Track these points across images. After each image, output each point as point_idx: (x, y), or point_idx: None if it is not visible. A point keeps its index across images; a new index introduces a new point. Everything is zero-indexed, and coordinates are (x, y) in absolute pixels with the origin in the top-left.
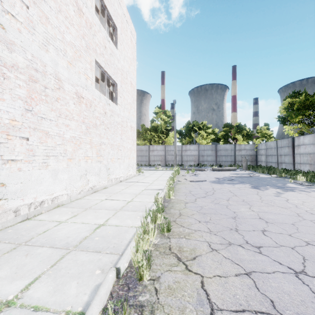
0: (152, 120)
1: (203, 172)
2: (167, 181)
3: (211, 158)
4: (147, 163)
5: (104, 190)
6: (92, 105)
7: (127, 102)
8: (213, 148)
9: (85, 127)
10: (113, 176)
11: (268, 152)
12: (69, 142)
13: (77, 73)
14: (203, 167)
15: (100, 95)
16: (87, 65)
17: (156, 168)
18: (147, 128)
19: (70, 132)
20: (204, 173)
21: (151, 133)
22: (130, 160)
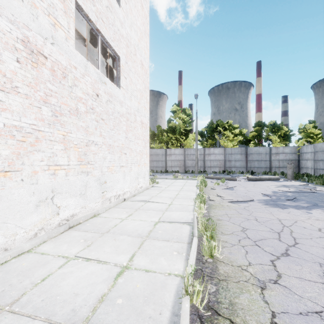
0: (169, 120)
1: (236, 183)
2: (192, 199)
3: (241, 163)
4: (164, 169)
5: (90, 221)
6: (69, 76)
7: (135, 88)
8: (242, 151)
9: (50, 111)
10: (112, 194)
11: (319, 156)
12: (0, 137)
13: (26, 3)
14: (232, 175)
15: (86, 63)
16: (55, 1)
17: (174, 176)
18: (164, 130)
19: (4, 117)
20: (239, 183)
21: (168, 134)
22: (141, 168)
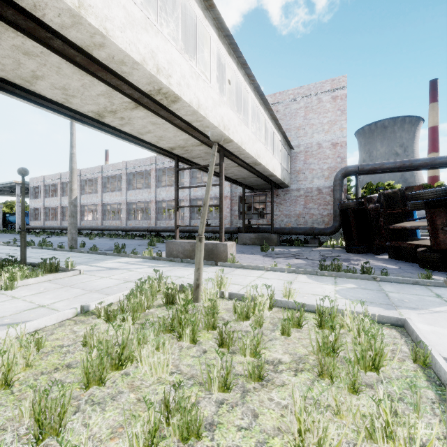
0: None
1: None
2: None
3: None
4: None
5: None
6: None
7: None
8: None
9: None
10: None
11: None
12: None
13: None
14: None
15: None
16: None
17: None
18: None
19: None
20: None
21: None
22: None
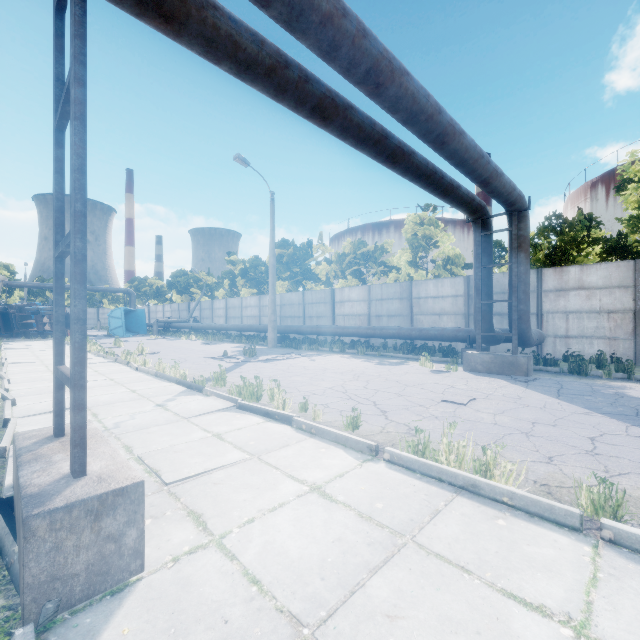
0: None
1: None
2: None
3: None
4: None
5: None
6: None
7: None
8: None
9: None
10: None
11: None
12: None
13: None
14: None
15: None
16: None
17: None
18: None
19: None
20: None
21: None
22: None
